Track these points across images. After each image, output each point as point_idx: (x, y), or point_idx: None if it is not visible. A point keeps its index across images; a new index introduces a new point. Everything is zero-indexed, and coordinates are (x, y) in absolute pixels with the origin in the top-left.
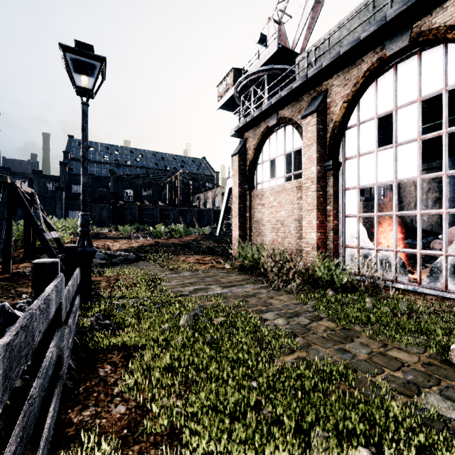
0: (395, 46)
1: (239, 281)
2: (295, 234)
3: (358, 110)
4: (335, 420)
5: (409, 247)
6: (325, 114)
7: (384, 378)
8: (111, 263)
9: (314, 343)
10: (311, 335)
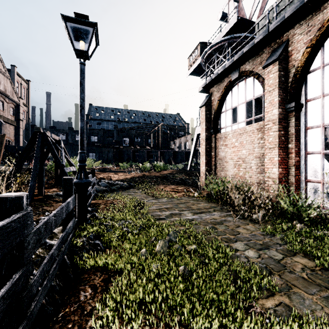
0: None
1: (207, 208)
2: (255, 169)
3: (322, 53)
4: None
5: None
6: (287, 62)
7: None
8: (111, 189)
9: (295, 286)
10: (288, 273)
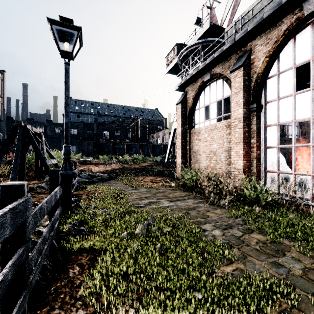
0: (313, 6)
1: (182, 196)
2: (224, 161)
3: (278, 63)
4: None
5: None
6: (250, 68)
7: None
8: (92, 181)
9: (249, 255)
10: (245, 246)
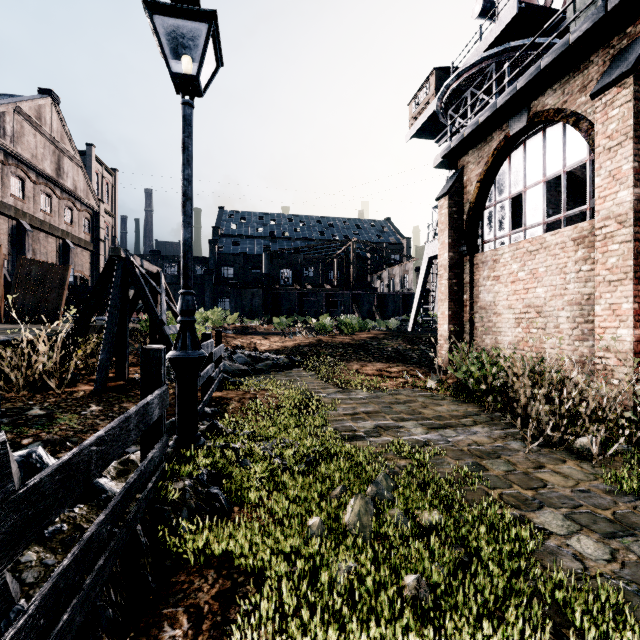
0: None
1: (457, 416)
2: (569, 330)
3: None
4: None
5: None
6: None
7: None
8: (254, 369)
9: None
10: None
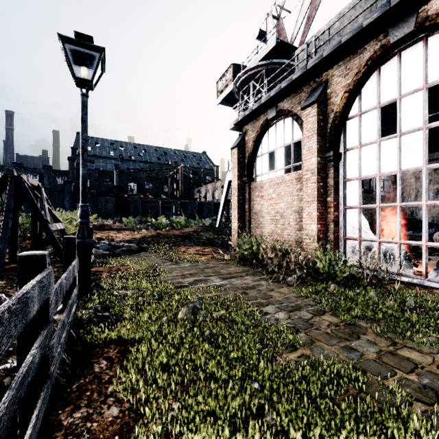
0: (399, 32)
1: (238, 272)
2: (294, 225)
3: (360, 100)
4: (347, 432)
5: (410, 239)
6: (326, 105)
7: (397, 381)
8: (114, 254)
9: (318, 340)
10: (314, 330)
